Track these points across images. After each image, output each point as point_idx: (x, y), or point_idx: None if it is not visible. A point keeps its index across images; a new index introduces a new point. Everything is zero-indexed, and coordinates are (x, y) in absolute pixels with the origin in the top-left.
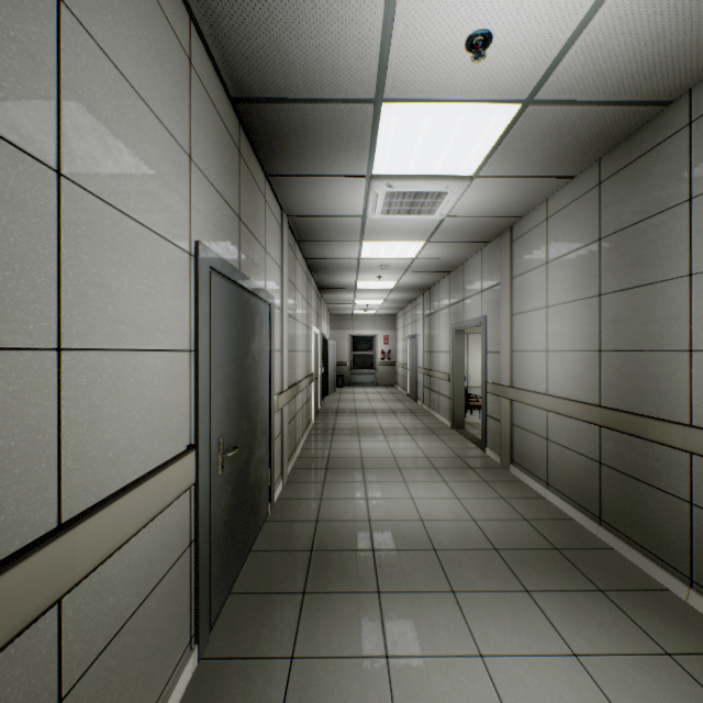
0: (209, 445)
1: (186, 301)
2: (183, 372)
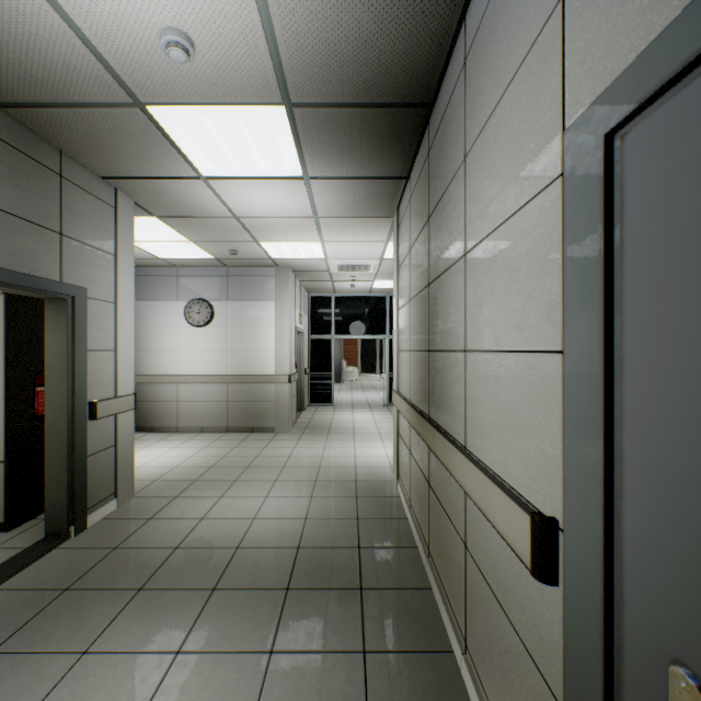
0: (600, 587)
1: (554, 267)
2: (549, 388)
